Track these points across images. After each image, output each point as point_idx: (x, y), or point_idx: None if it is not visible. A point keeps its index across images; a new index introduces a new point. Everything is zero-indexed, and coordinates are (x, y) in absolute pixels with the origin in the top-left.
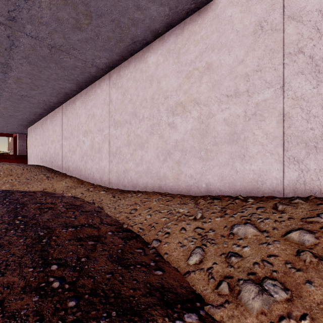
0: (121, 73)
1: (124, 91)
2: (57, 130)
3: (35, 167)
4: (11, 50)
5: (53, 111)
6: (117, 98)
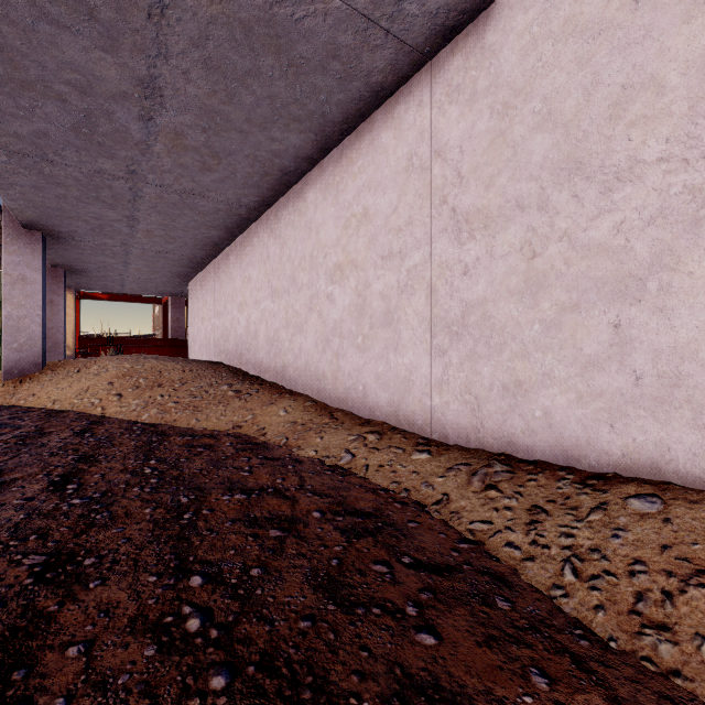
0: (490, 40)
1: (507, 97)
2: (254, 276)
3: (206, 367)
4: (164, 14)
5: (243, 232)
6: (471, 133)
